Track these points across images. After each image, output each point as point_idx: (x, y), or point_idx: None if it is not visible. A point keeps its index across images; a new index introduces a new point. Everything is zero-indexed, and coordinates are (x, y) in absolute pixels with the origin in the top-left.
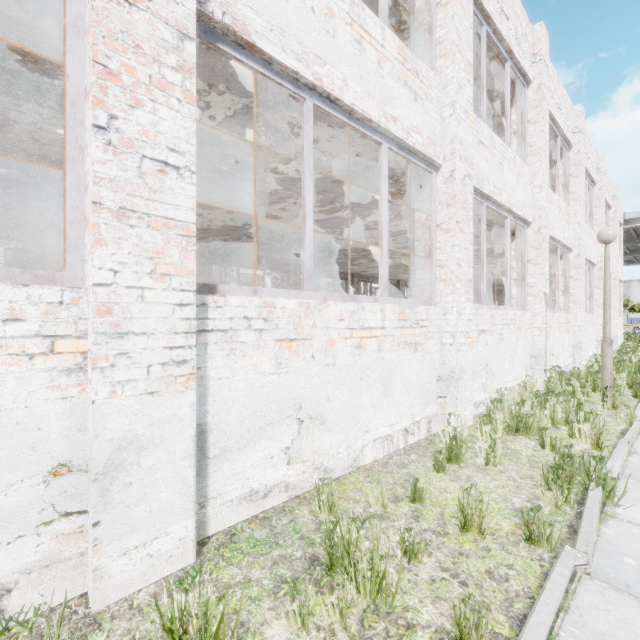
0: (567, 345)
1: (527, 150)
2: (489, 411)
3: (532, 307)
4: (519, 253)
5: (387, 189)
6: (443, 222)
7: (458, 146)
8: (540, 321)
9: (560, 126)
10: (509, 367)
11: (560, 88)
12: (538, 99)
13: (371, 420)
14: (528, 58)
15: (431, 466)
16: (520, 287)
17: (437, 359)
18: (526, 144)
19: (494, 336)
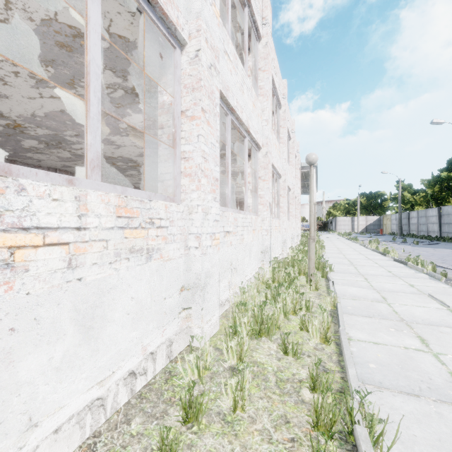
0: (279, 241)
1: (258, 91)
2: (234, 316)
3: (262, 213)
4: (253, 171)
5: (99, 16)
6: (188, 108)
7: (204, 25)
8: (267, 224)
9: (276, 87)
10: (248, 262)
11: (276, 60)
12: (266, 53)
13: (47, 398)
14: (260, 17)
15: (157, 445)
16: (254, 198)
17: (181, 266)
18: (258, 86)
19: (237, 237)
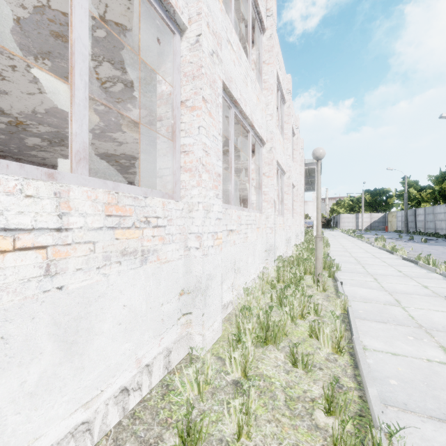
0: (283, 239)
1: (262, 85)
2: (238, 322)
3: (266, 211)
4: (257, 167)
5: None
6: (188, 98)
7: (205, 8)
8: (271, 222)
9: (280, 82)
10: (252, 262)
11: (280, 54)
12: (270, 45)
13: (18, 429)
14: (264, 8)
15: None
16: (258, 194)
17: (180, 268)
18: (262, 79)
19: (241, 235)
